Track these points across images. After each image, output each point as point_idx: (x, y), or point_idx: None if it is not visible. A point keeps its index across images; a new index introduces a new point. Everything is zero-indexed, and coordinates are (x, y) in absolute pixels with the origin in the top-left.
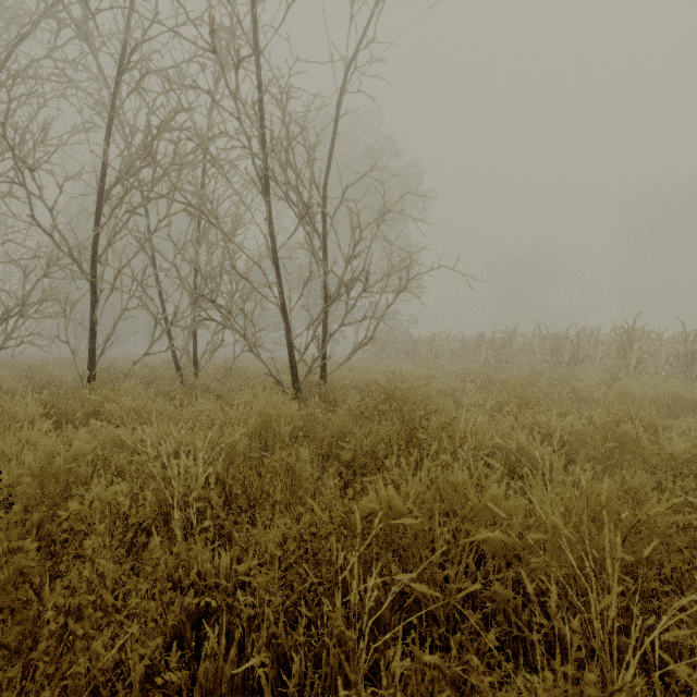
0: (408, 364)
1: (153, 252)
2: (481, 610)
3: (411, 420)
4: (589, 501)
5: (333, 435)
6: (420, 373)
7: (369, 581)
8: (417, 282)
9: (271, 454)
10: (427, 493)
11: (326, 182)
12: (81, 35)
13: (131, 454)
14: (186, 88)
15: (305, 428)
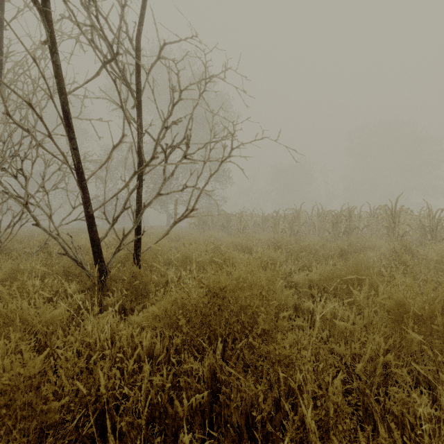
0: (224, 233)
1: None
2: None
3: None
4: None
5: None
6: (238, 243)
7: None
8: (228, 176)
9: None
10: None
11: (140, 32)
12: None
13: None
14: None
15: None
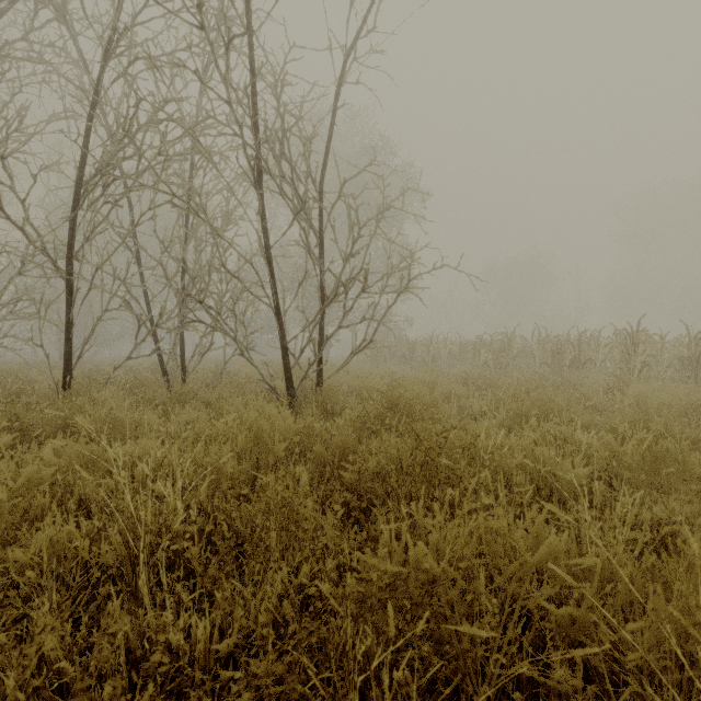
0: (406, 367)
1: (137, 249)
2: (528, 686)
3: (426, 439)
4: (690, 566)
5: (334, 452)
6: (420, 377)
7: (396, 674)
8: (413, 284)
9: (264, 473)
10: (466, 548)
11: (322, 175)
12: (59, 16)
13: (103, 475)
14: (170, 66)
15: (302, 442)
